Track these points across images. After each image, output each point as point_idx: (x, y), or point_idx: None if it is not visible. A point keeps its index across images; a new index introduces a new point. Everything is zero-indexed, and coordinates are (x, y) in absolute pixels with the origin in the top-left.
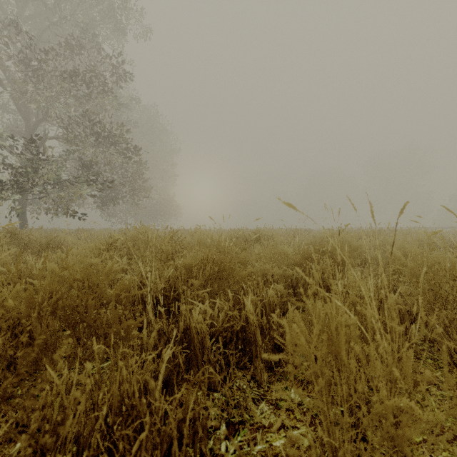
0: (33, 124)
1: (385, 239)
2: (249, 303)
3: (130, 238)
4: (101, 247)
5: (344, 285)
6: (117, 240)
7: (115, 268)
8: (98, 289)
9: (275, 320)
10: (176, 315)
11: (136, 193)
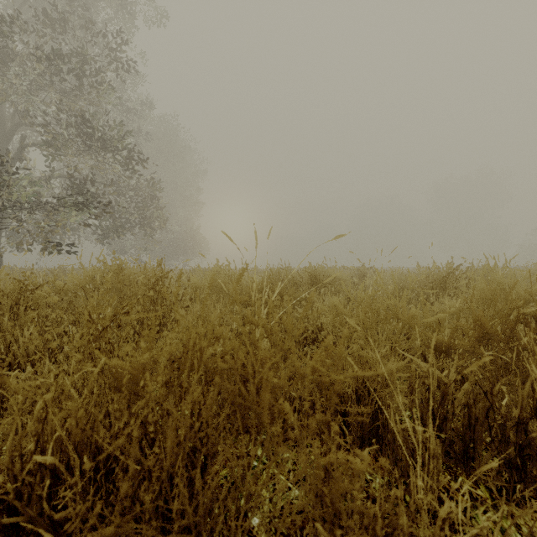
0: (8, 130)
1: None
2: None
3: (88, 282)
4: None
5: None
6: (42, 285)
7: None
8: None
9: None
10: None
11: (148, 222)
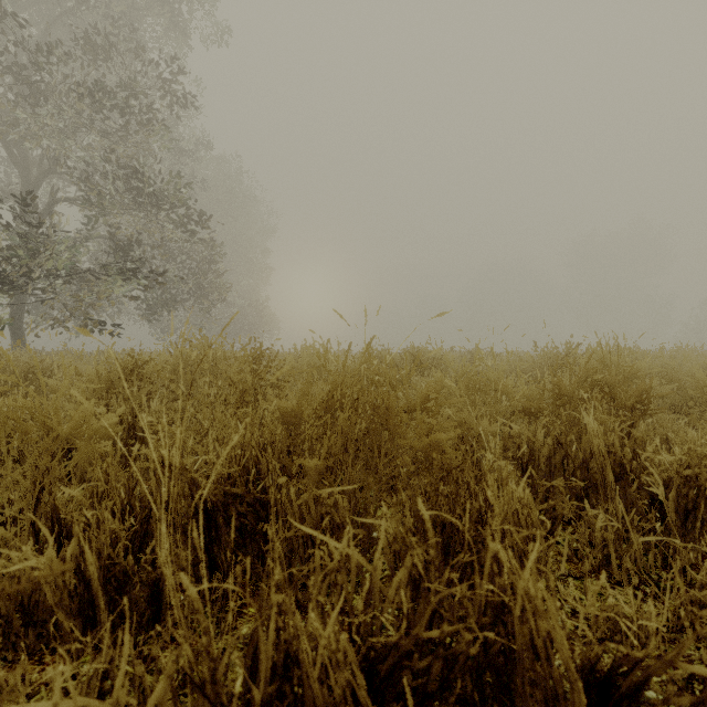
0: (35, 179)
1: (666, 363)
2: (528, 571)
3: (178, 361)
4: (111, 376)
5: (676, 466)
6: (147, 362)
7: (95, 424)
8: (49, 482)
9: (594, 612)
10: (259, 544)
11: (206, 294)
